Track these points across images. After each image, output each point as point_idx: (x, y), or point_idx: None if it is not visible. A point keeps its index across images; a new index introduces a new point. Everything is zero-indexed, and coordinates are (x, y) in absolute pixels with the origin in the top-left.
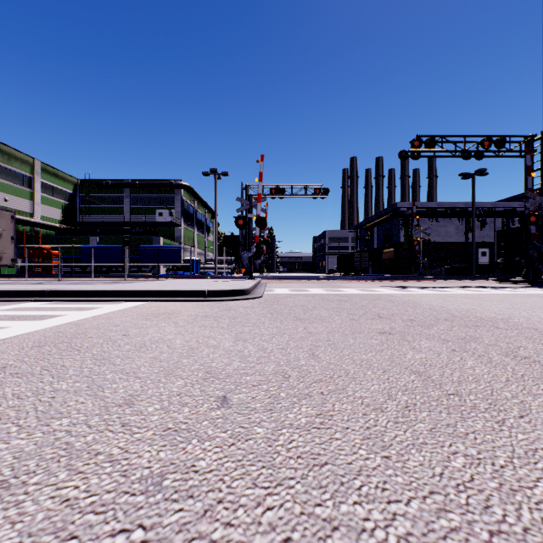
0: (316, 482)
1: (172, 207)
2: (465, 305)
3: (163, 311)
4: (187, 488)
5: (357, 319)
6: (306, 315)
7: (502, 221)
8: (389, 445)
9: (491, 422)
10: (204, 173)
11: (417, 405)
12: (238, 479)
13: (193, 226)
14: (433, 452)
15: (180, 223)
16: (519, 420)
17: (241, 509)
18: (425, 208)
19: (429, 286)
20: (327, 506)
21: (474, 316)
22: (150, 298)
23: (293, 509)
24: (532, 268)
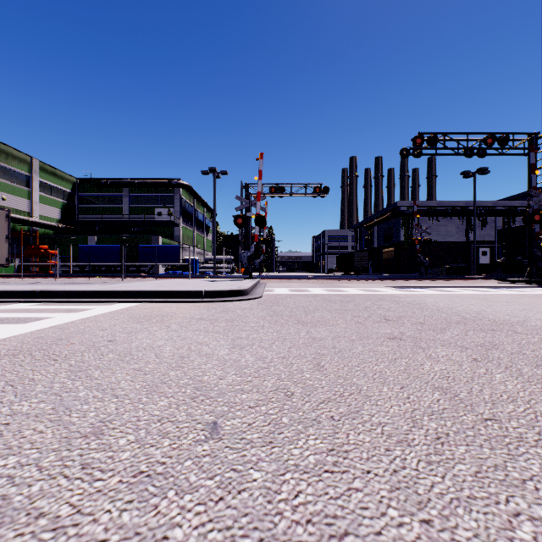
0: None
1: (171, 206)
2: (474, 307)
3: (156, 313)
4: None
5: (363, 322)
6: (308, 317)
7: (503, 221)
8: (427, 501)
9: None
10: (202, 172)
11: (450, 435)
12: None
13: (192, 225)
14: (488, 513)
15: (179, 222)
16: None
17: None
18: (425, 207)
19: (432, 286)
20: None
21: (487, 319)
22: (145, 298)
23: None
24: (536, 268)
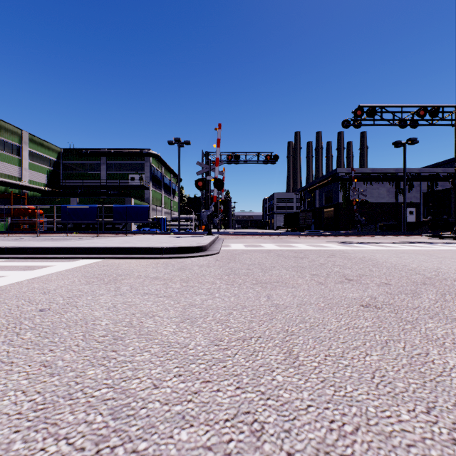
0: None
1: (142, 172)
2: (426, 263)
3: (112, 271)
4: None
5: (324, 282)
6: (266, 276)
7: (427, 185)
8: None
9: None
10: (168, 142)
11: None
12: None
13: (160, 189)
14: None
15: (149, 186)
16: None
17: None
18: (361, 173)
19: (372, 241)
20: None
21: (452, 279)
22: (107, 255)
23: None
24: None
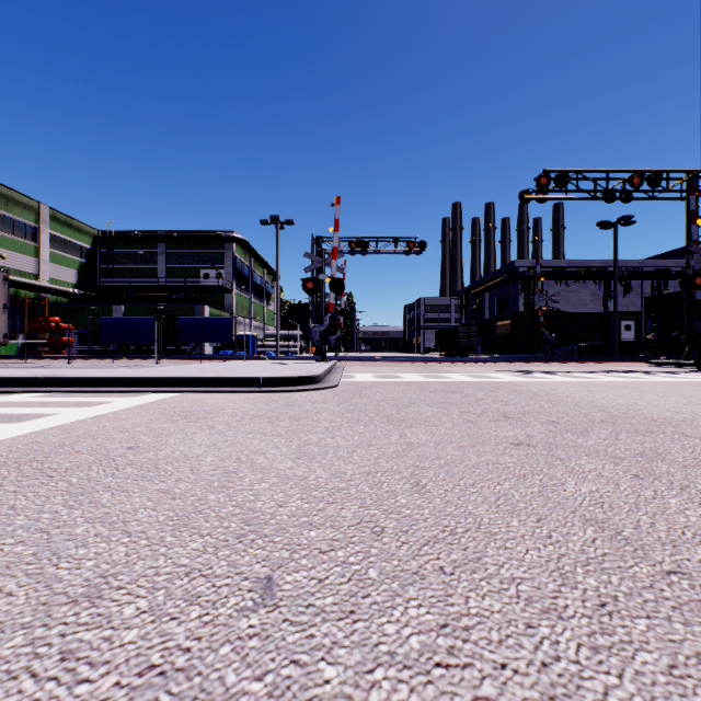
0: None
1: (221, 267)
2: (621, 399)
3: (197, 408)
4: None
5: (475, 421)
6: (401, 414)
7: (652, 285)
8: None
9: None
10: (261, 221)
11: (620, 599)
12: None
13: (248, 291)
14: None
15: (231, 288)
16: None
17: None
18: (551, 268)
19: (561, 370)
20: None
21: (642, 416)
22: (183, 388)
23: None
24: (697, 346)
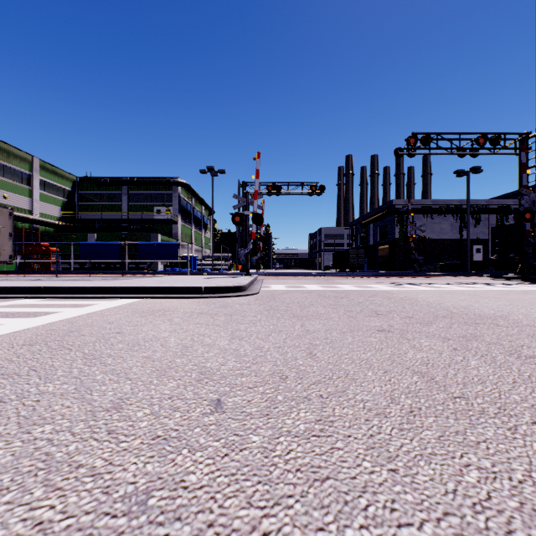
0: (317, 501)
1: (170, 204)
2: (462, 302)
3: (159, 308)
4: (175, 508)
5: (355, 316)
6: (303, 312)
7: (496, 218)
8: (396, 456)
9: (503, 429)
10: (201, 170)
11: (422, 409)
12: (232, 497)
13: (190, 223)
14: (444, 464)
15: (177, 220)
16: (532, 427)
17: (234, 535)
18: (420, 205)
19: (425, 282)
20: (331, 531)
21: (473, 313)
22: (146, 294)
23: (293, 535)
24: (527, 265)
